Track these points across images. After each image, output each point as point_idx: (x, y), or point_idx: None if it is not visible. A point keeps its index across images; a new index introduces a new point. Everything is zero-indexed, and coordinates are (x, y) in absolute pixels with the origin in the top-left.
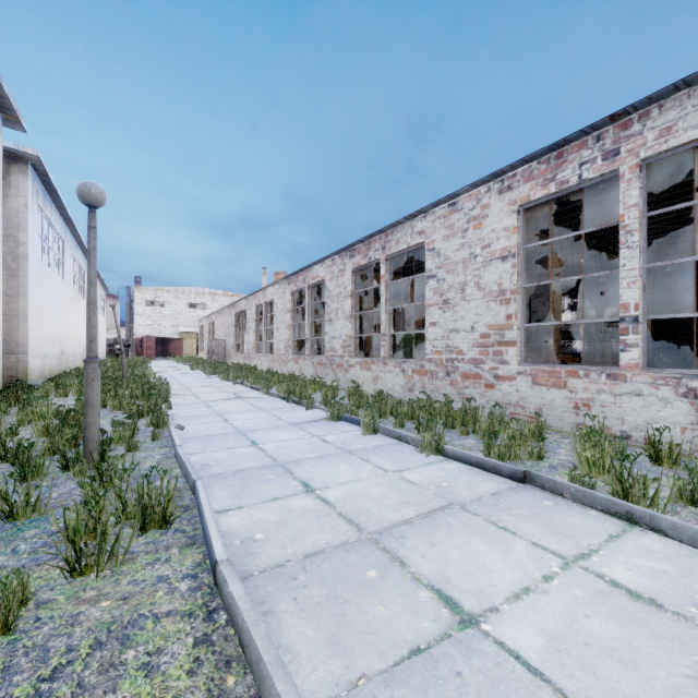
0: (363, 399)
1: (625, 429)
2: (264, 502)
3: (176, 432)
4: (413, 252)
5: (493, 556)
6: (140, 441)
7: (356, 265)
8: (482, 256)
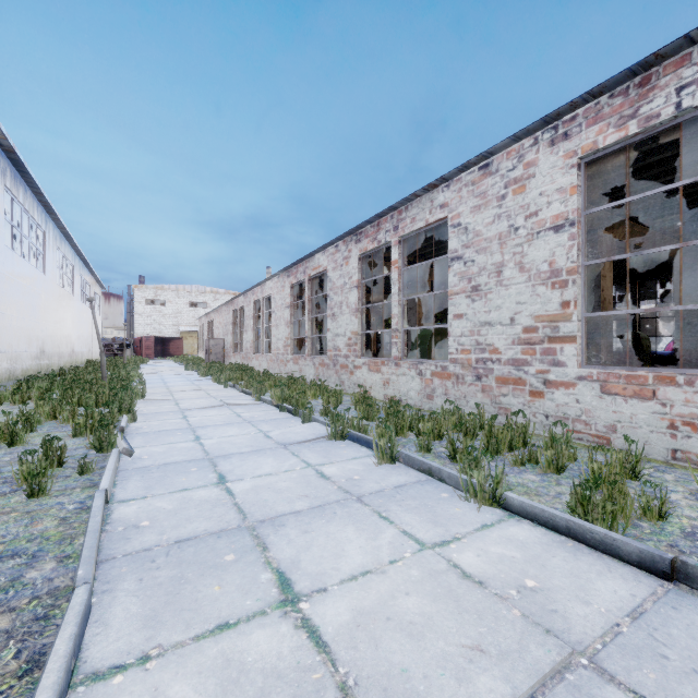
0: (373, 409)
1: None
2: (197, 639)
3: (113, 462)
4: (430, 234)
5: None
6: (63, 474)
7: (362, 251)
8: (526, 228)
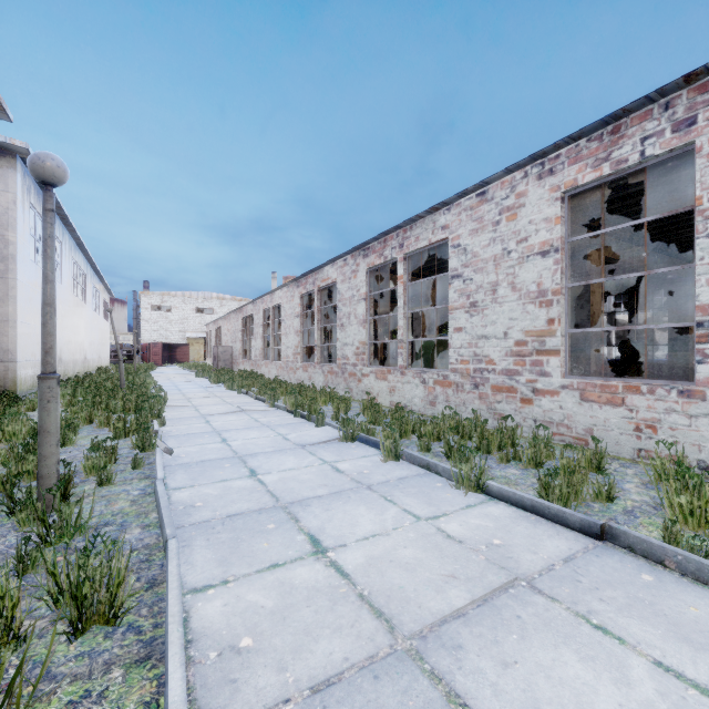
0: (380, 414)
1: (703, 457)
2: (258, 572)
3: (161, 459)
4: (434, 250)
5: (605, 694)
6: (118, 469)
7: (370, 265)
8: (517, 252)
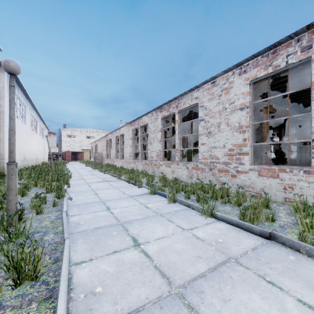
0: (167, 182)
1: None
2: (107, 255)
3: (66, 202)
4: (191, 109)
5: None
6: (46, 206)
7: (163, 115)
8: (229, 108)
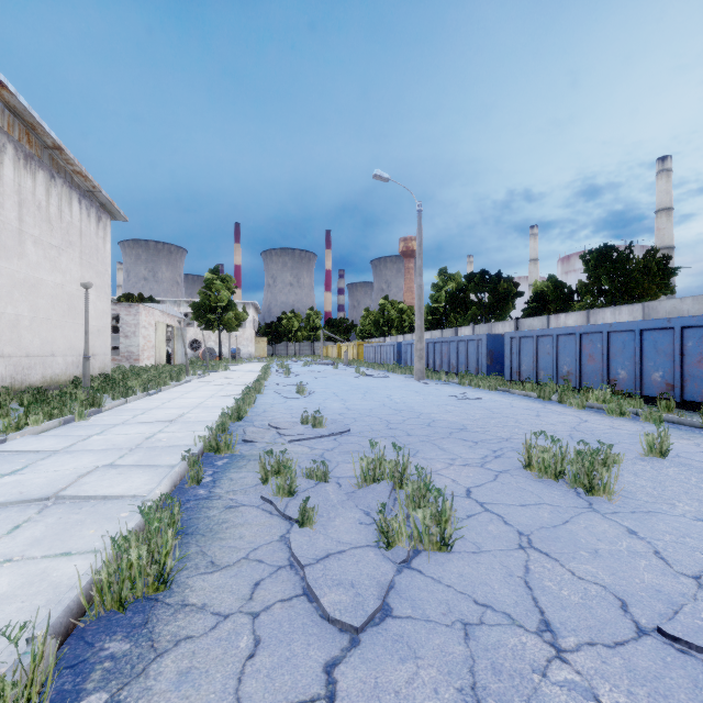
0: None
1: None
2: None
3: None
4: None
5: None
6: None
7: None
8: None
